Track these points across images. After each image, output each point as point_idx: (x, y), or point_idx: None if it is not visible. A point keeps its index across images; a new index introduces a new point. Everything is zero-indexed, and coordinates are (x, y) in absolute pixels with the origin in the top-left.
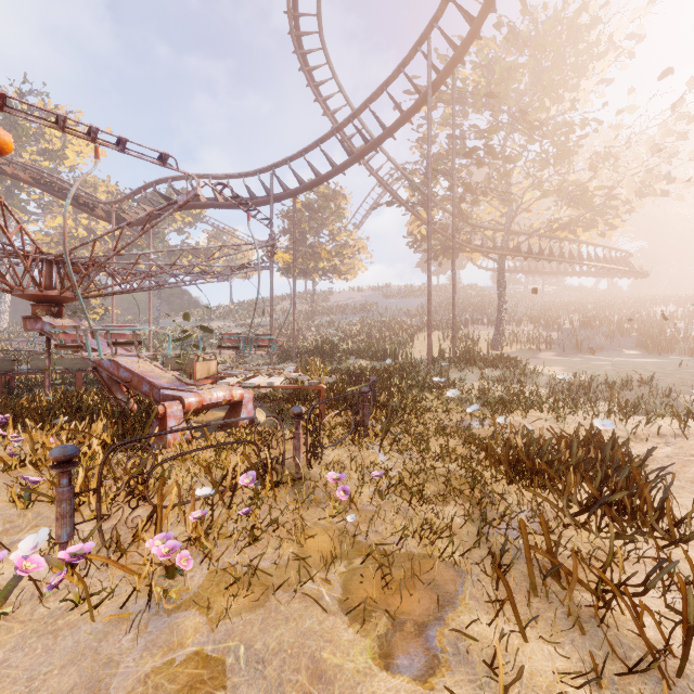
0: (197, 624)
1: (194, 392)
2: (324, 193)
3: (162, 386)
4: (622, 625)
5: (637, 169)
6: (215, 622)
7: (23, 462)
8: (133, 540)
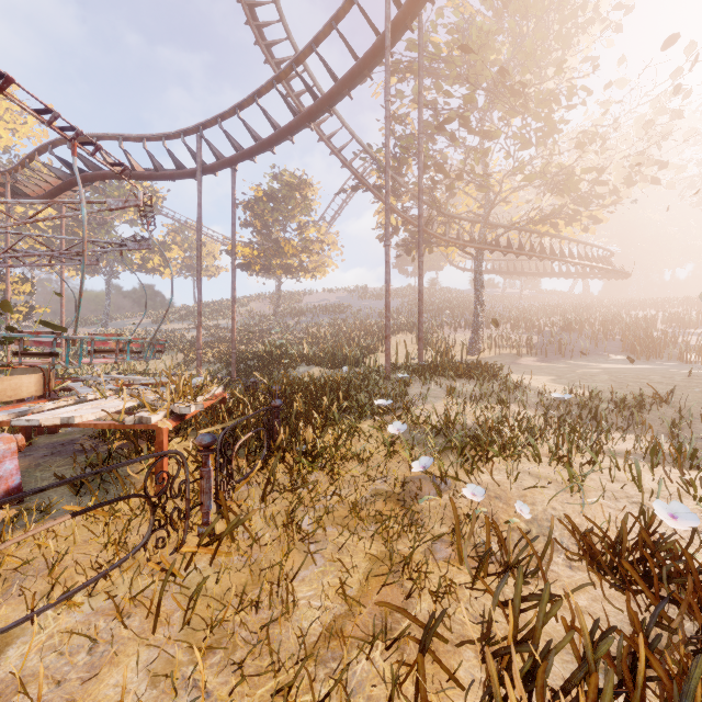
0: None
1: None
2: (289, 181)
3: None
4: None
5: (626, 153)
6: None
7: None
8: None
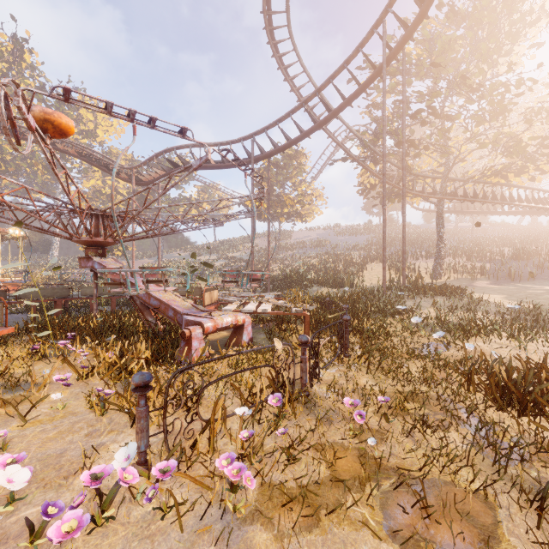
0: (266, 540)
1: (210, 318)
2: (289, 153)
3: (183, 312)
4: None
5: None
6: (281, 540)
7: (90, 372)
8: (193, 451)
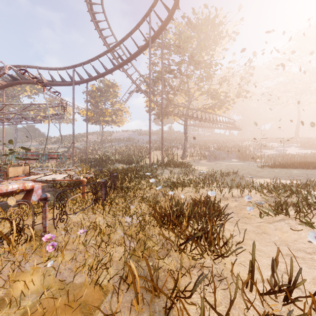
0: None
1: None
2: (107, 84)
3: None
4: (180, 314)
5: (236, 86)
6: None
7: None
8: None
